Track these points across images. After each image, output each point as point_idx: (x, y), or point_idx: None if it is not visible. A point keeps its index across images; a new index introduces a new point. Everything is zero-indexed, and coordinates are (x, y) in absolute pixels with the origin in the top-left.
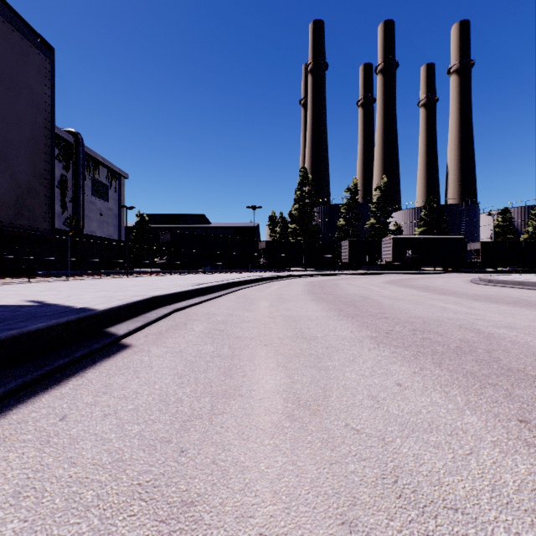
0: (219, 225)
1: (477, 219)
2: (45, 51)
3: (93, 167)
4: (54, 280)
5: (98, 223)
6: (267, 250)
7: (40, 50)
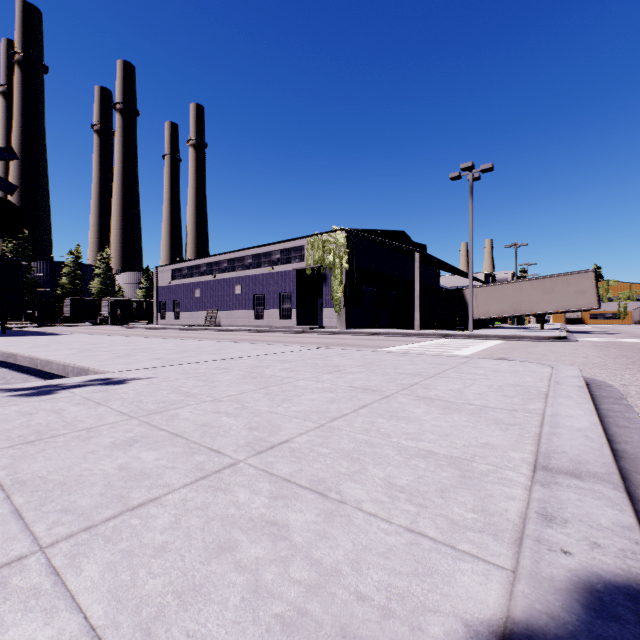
0: None
1: None
2: None
3: None
4: None
5: None
6: None
7: None
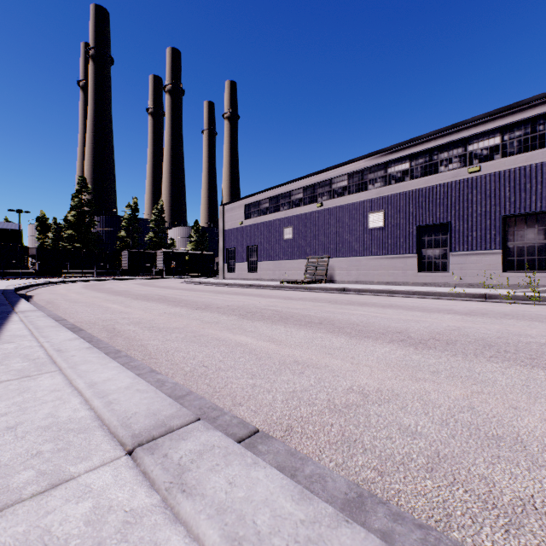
0: None
1: None
2: None
3: None
4: None
5: None
6: (39, 257)
7: None
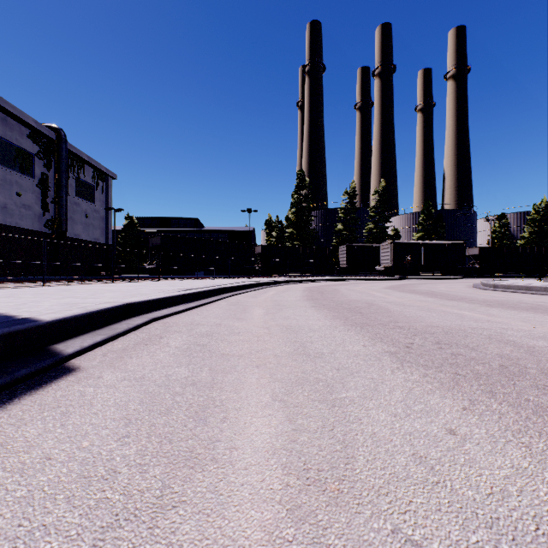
0: (213, 229)
1: (475, 224)
2: None
3: (77, 166)
4: (27, 286)
5: (83, 225)
6: (263, 255)
7: None
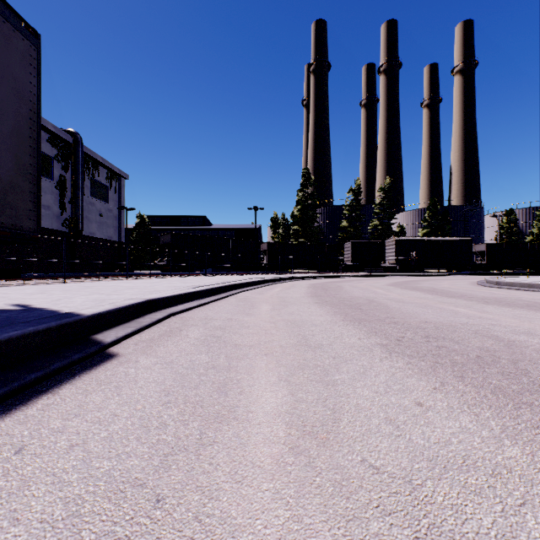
0: (221, 227)
1: (482, 220)
2: (30, 37)
3: (92, 167)
4: (50, 283)
5: (97, 224)
6: (269, 252)
7: (24, 36)
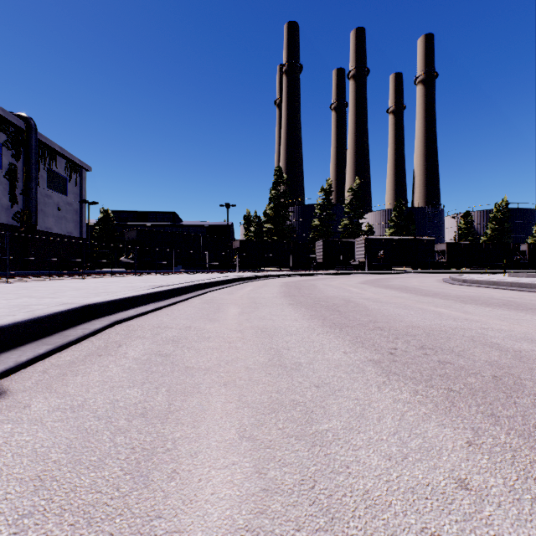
0: (191, 223)
1: (442, 221)
2: None
3: (49, 156)
4: None
5: (55, 218)
6: (241, 250)
7: None
